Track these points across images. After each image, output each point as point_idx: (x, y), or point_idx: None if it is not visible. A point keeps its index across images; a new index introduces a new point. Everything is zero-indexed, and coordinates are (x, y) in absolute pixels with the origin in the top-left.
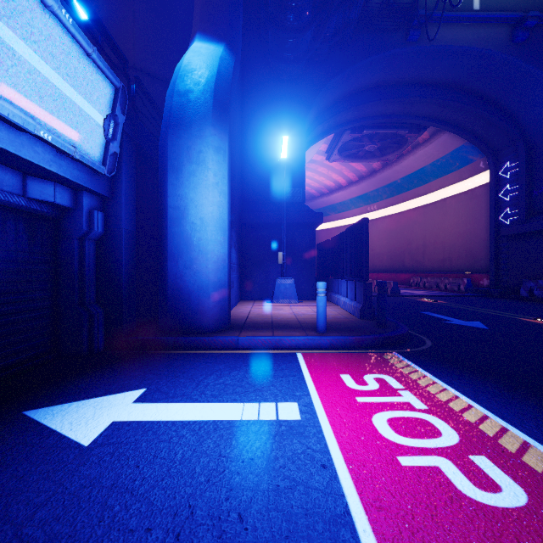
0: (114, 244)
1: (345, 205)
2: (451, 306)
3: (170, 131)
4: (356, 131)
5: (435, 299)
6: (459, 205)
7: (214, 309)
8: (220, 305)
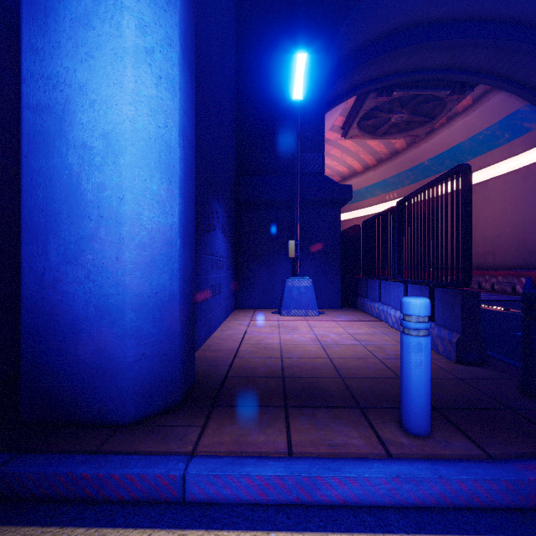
0: None
1: (360, 194)
2: None
3: None
4: (384, 94)
5: (498, 305)
6: (507, 187)
7: (139, 363)
8: (157, 350)
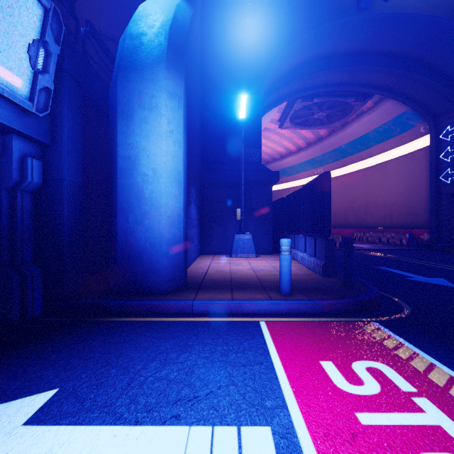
0: (55, 197)
1: (295, 169)
2: (403, 260)
3: (120, 74)
4: (307, 100)
5: (383, 252)
6: (399, 167)
7: (168, 268)
8: (174, 263)
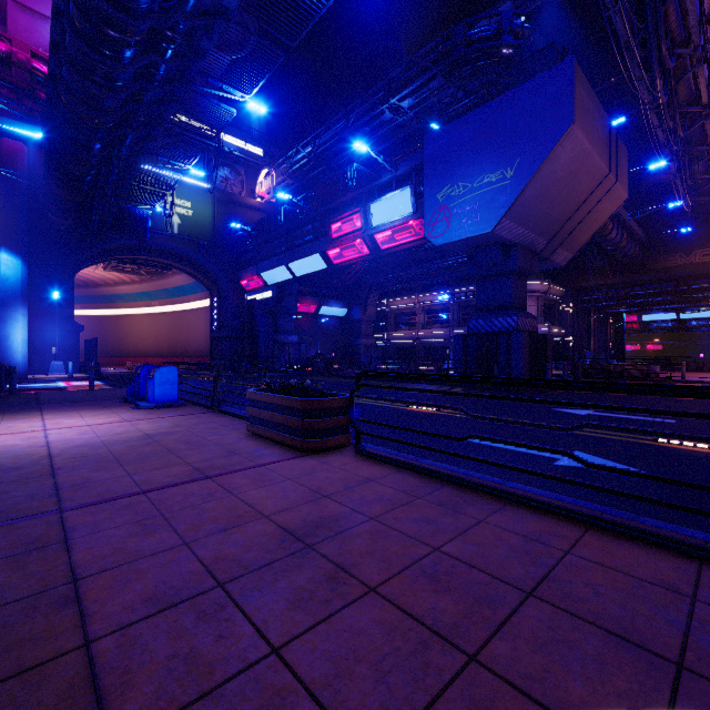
0: None
1: (132, 297)
2: None
3: (1, 308)
4: (121, 263)
5: None
6: (204, 315)
7: (23, 371)
8: (25, 370)
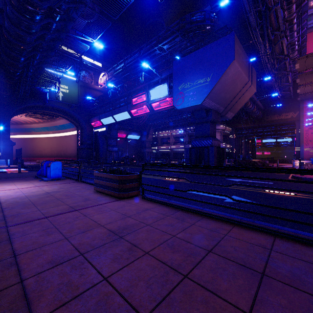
0: None
1: (39, 129)
2: None
3: None
4: (34, 113)
5: None
6: (74, 138)
7: None
8: None
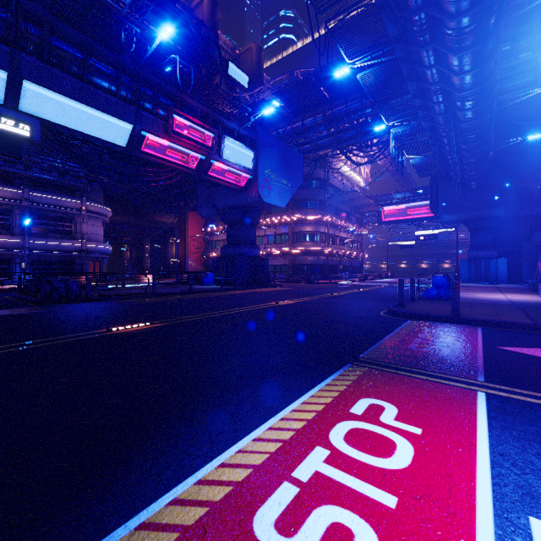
0: None
1: None
2: None
3: None
4: None
5: None
6: None
7: None
8: None
